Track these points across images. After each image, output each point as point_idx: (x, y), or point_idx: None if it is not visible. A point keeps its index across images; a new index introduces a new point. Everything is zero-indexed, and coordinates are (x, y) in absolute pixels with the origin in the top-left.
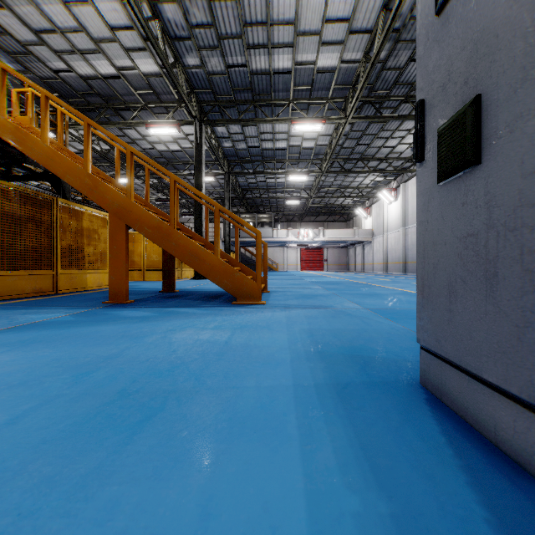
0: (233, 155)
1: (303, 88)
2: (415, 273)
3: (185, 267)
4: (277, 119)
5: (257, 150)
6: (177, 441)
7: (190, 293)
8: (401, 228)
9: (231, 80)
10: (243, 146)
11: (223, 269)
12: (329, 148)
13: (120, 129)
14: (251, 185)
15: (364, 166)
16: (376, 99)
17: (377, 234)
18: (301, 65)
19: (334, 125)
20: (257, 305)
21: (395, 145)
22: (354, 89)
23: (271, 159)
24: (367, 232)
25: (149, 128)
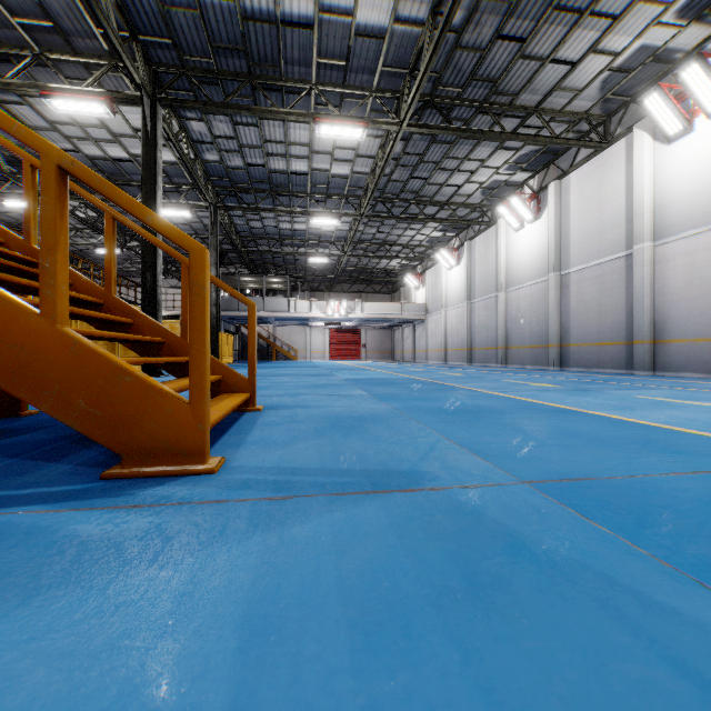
0: (223, 178)
1: (332, 62)
2: (484, 364)
3: (128, 356)
4: (290, 111)
5: (261, 171)
6: None
7: (51, 421)
8: (466, 302)
9: (207, 26)
10: (238, 163)
11: (73, 363)
12: (372, 178)
13: (1, 103)
14: (255, 231)
15: (418, 213)
16: (443, 100)
17: (433, 310)
18: (330, 15)
19: (380, 141)
20: (183, 481)
21: (462, 184)
22: (412, 74)
23: (284, 189)
24: (419, 308)
25: (48, 96)
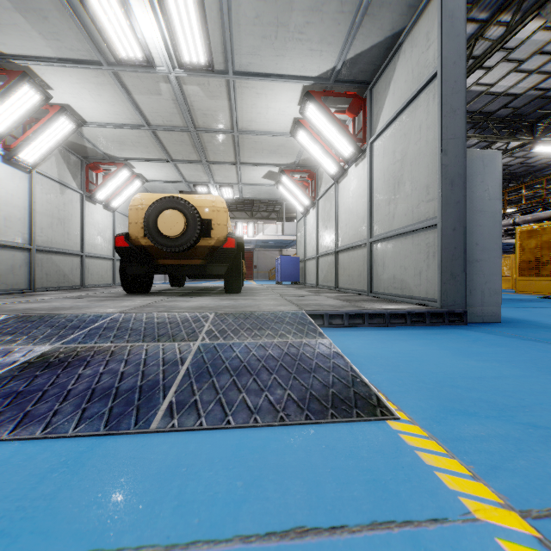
0: None
1: None
2: None
3: None
4: None
5: None
6: (536, 315)
7: None
8: None
9: None
10: None
11: None
12: None
13: None
14: None
15: None
16: None
17: None
18: None
19: None
20: None
21: None
22: None
23: None
24: None
25: None
